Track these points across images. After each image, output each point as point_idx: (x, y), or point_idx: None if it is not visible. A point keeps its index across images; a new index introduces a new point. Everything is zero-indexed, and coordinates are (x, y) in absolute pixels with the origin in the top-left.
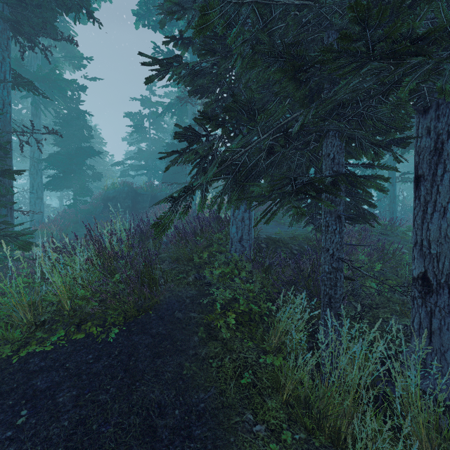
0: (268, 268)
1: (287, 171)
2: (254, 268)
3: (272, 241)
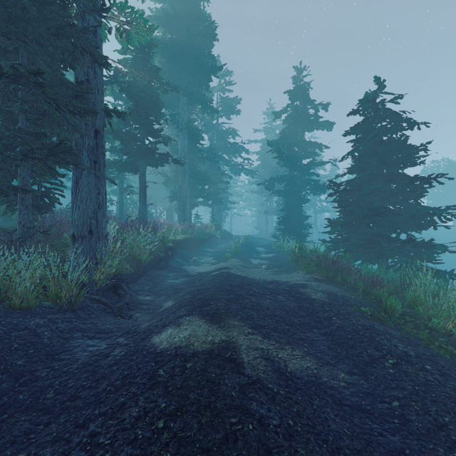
0: None
1: None
2: None
3: None
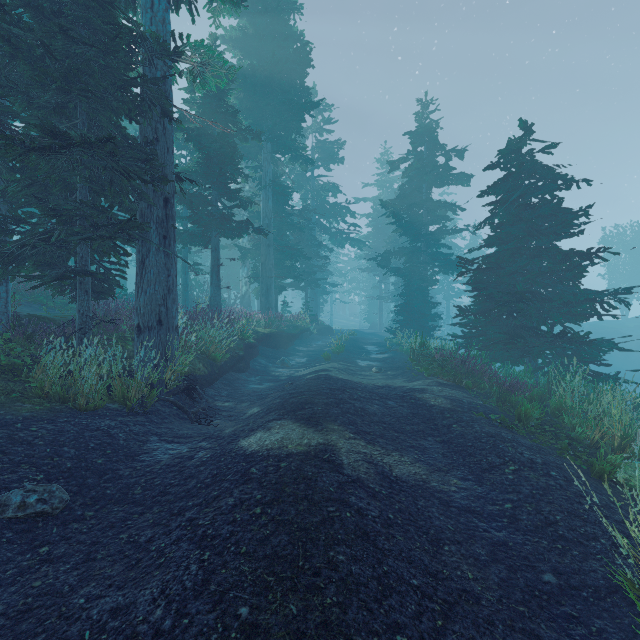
0: (31, 336)
1: (50, 258)
2: (15, 336)
3: (35, 317)
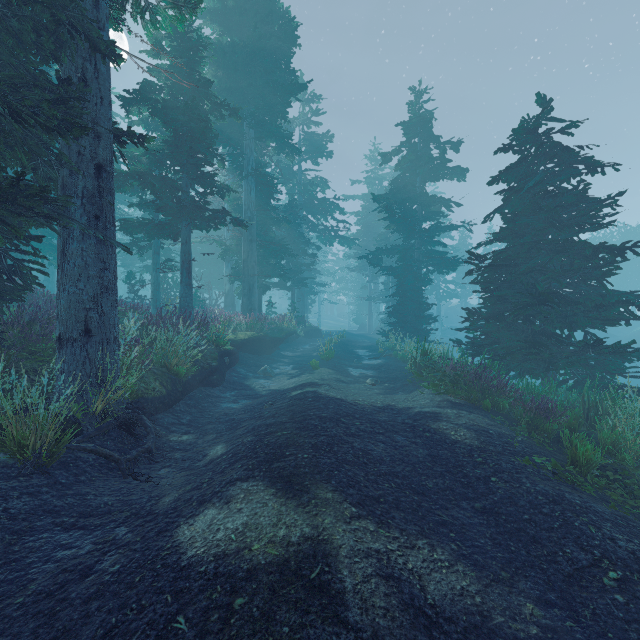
0: None
1: None
2: None
3: None
